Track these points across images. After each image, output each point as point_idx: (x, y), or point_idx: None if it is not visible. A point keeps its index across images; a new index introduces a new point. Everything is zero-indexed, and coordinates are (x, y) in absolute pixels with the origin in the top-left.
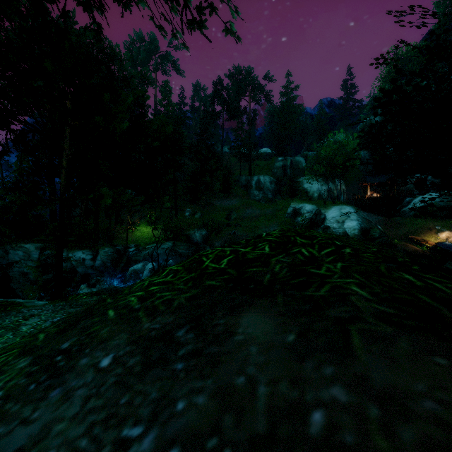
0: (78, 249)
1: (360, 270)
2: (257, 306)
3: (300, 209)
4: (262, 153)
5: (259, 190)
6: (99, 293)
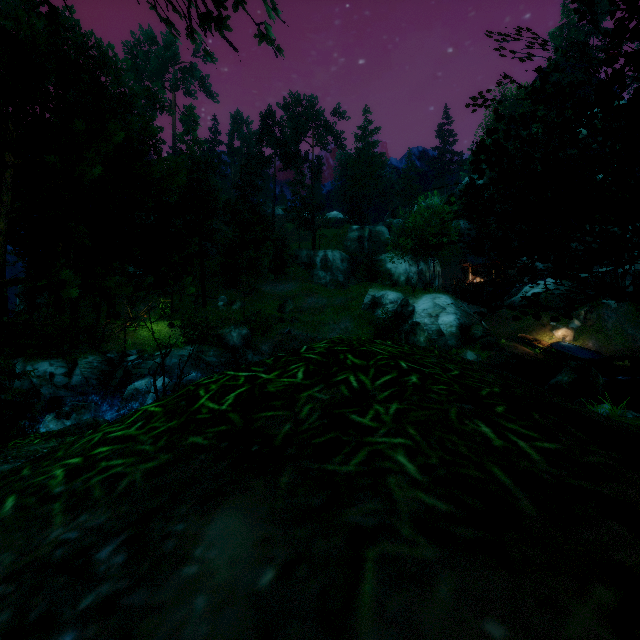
0: (43, 359)
1: (420, 418)
2: (244, 496)
3: (381, 298)
4: (330, 219)
5: (326, 270)
6: (64, 433)
